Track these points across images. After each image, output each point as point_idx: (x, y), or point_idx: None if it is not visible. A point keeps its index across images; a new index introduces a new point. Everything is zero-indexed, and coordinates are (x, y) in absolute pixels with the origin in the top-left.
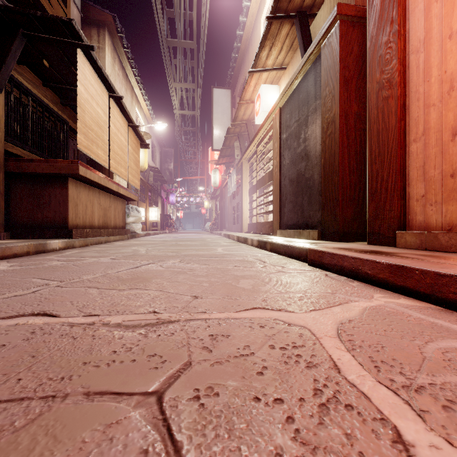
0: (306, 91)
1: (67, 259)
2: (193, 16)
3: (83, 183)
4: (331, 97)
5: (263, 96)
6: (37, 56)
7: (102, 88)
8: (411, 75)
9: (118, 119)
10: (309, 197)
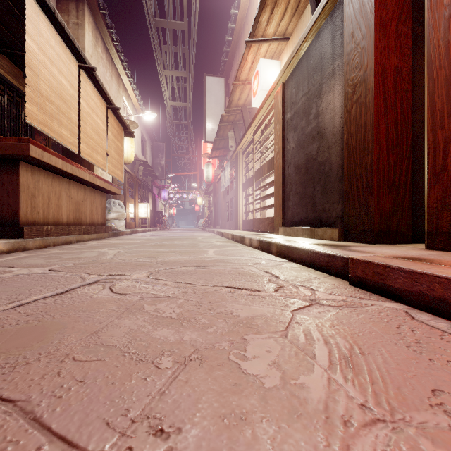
0: (319, 53)
1: None
2: None
3: (43, 170)
4: (360, 49)
5: (262, 73)
6: None
7: (68, 54)
8: None
9: (92, 97)
10: (324, 186)
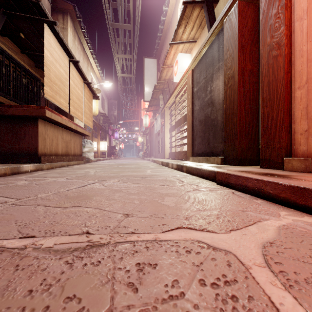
0: (212, 55)
1: (33, 179)
2: (130, 6)
3: (50, 123)
4: (231, 59)
5: (180, 62)
6: (15, 30)
7: (64, 54)
8: (296, 37)
9: (76, 77)
10: (214, 133)
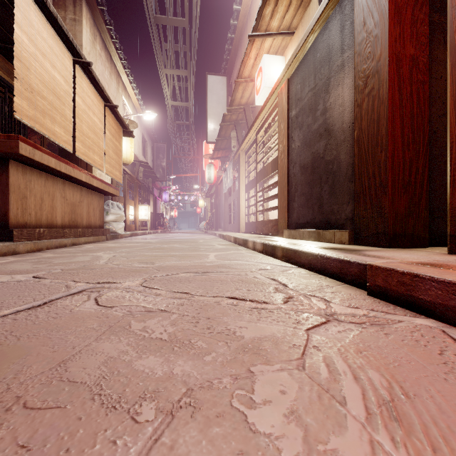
0: (327, 45)
1: None
2: None
3: (36, 170)
4: (373, 37)
5: (266, 69)
6: None
7: (62, 48)
8: None
9: (88, 94)
10: (332, 186)
